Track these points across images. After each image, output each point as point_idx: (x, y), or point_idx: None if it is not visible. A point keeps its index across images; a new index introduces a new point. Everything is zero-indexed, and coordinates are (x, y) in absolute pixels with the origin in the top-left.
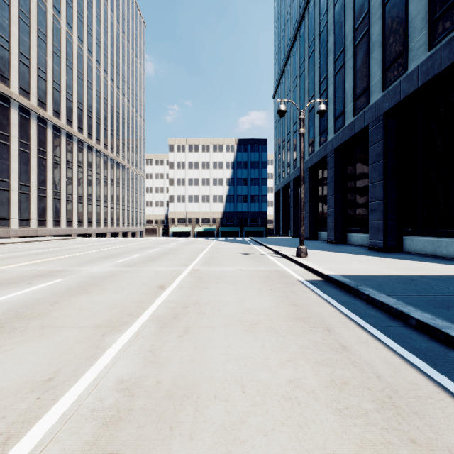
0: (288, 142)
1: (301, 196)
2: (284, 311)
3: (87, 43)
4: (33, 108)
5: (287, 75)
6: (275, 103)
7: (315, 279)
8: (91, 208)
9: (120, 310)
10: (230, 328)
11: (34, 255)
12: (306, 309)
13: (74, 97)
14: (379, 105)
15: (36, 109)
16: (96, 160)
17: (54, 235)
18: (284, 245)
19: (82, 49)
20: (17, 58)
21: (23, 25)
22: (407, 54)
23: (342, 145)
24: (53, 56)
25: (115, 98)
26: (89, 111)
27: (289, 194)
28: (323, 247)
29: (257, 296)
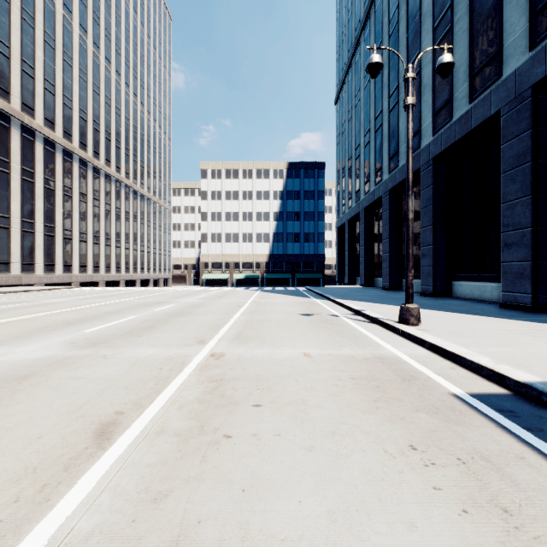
0: (357, 159)
1: (408, 217)
2: None
3: (93, 34)
4: (15, 114)
5: (355, 69)
6: (338, 111)
7: (488, 389)
8: (98, 249)
9: None
10: None
11: None
12: None
13: (74, 103)
14: (522, 74)
15: (19, 115)
16: (106, 187)
17: (46, 283)
18: (362, 300)
19: (86, 41)
20: None
21: None
22: None
23: (446, 151)
24: (44, 46)
25: (132, 108)
26: (95, 123)
27: (357, 229)
28: (422, 302)
29: (393, 496)
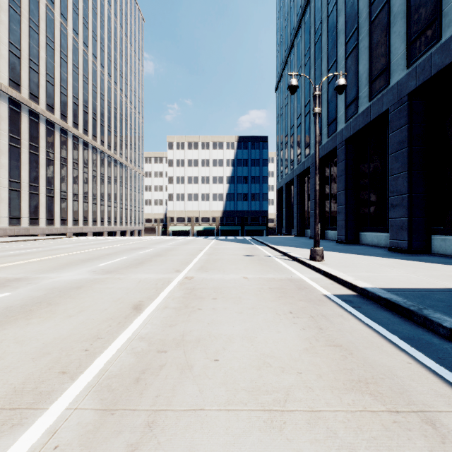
0: (291, 136)
1: (316, 188)
2: (325, 363)
3: (83, 36)
4: (24, 101)
5: (290, 66)
6: (277, 97)
7: (345, 292)
8: (87, 207)
9: (54, 358)
10: (237, 414)
11: (7, 256)
12: (361, 357)
13: (68, 91)
14: (402, 85)
15: (27, 102)
16: (93, 157)
17: (48, 234)
18: (291, 246)
19: (77, 42)
20: (6, 48)
21: (13, 13)
22: (441, 20)
23: (354, 135)
24: (46, 48)
25: (113, 93)
26: (84, 106)
27: (292, 191)
28: (334, 247)
29: (274, 325)
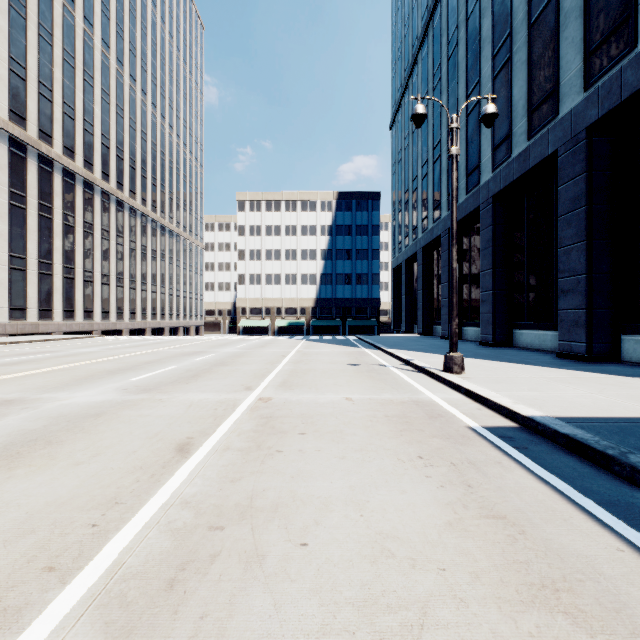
0: (414, 192)
1: (452, 266)
2: (482, 550)
3: (116, 49)
4: (32, 142)
5: (413, 91)
6: (393, 137)
7: (501, 423)
8: (121, 293)
9: (39, 541)
10: None
11: None
12: (539, 539)
13: (95, 128)
14: (577, 115)
15: (36, 144)
16: (130, 222)
17: (65, 331)
18: (414, 349)
19: (108, 57)
20: (6, 66)
21: (15, 16)
22: (636, 18)
23: (506, 189)
24: (63, 65)
25: (159, 132)
26: (118, 150)
27: (414, 271)
28: (478, 352)
29: (396, 479)
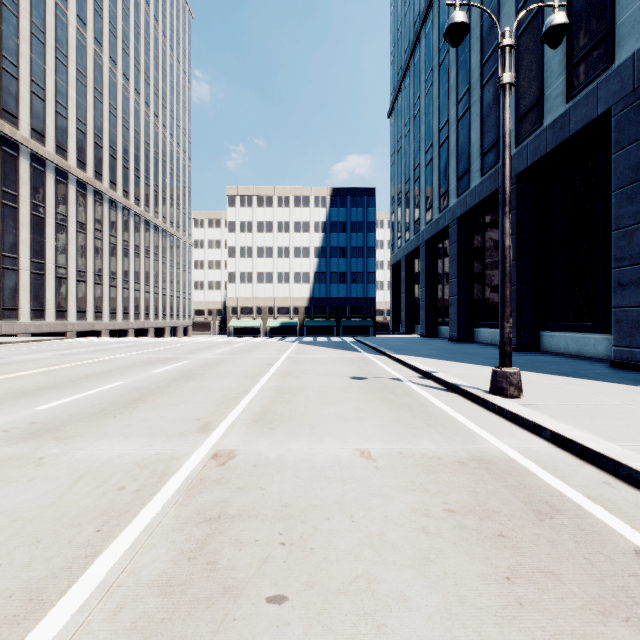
0: (416, 181)
1: (505, 243)
2: None
3: (94, 28)
4: None
5: (414, 72)
6: (392, 125)
7: None
8: (100, 291)
9: None
10: None
11: None
12: None
13: (69, 111)
14: None
15: None
16: (110, 215)
17: (34, 333)
18: (428, 355)
19: (85, 36)
20: None
21: None
22: None
23: (534, 166)
24: (31, 40)
25: (143, 120)
26: (96, 137)
27: (415, 267)
28: None
29: None
